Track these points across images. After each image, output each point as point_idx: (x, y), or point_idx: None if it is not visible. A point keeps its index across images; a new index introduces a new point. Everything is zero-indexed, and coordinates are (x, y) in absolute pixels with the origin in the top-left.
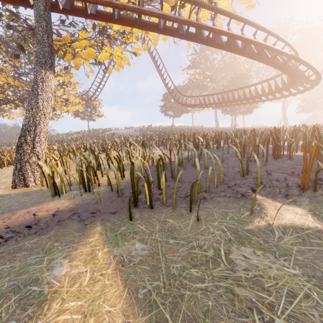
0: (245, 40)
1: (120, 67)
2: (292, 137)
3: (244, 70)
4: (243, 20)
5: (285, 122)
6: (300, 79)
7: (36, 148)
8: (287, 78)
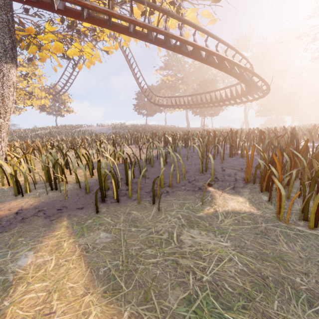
0: (207, 51)
1: (91, 64)
2: (245, 138)
3: (212, 75)
4: (206, 32)
5: (246, 124)
6: (254, 88)
7: None
8: (245, 86)
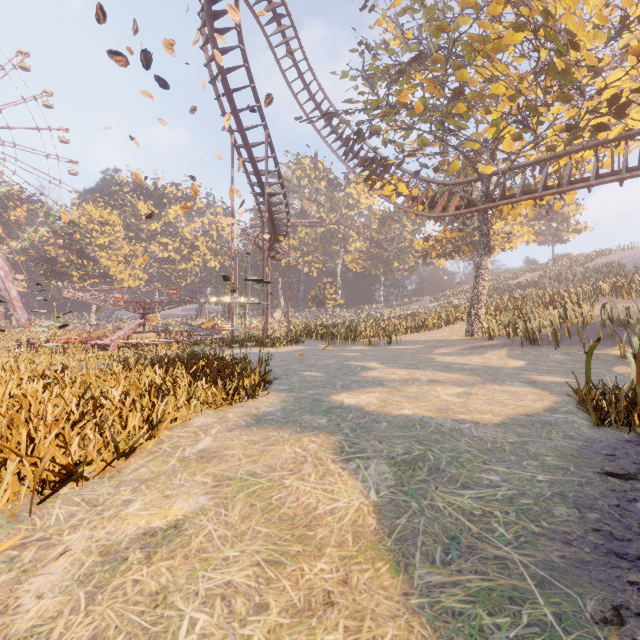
0: None
1: (573, 195)
2: None
3: None
4: None
5: None
6: None
7: (478, 311)
8: None
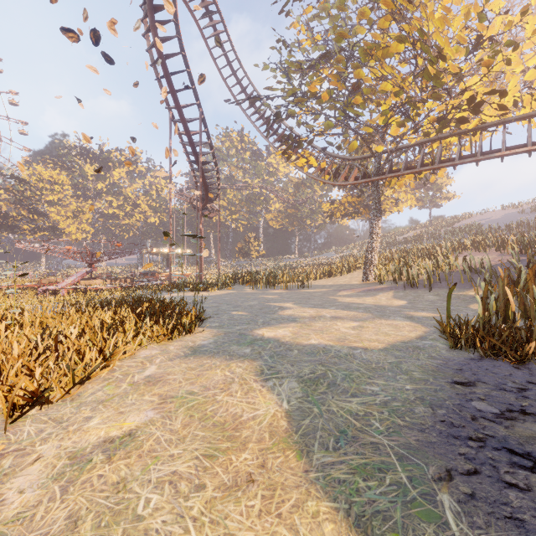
0: None
1: (443, 171)
2: None
3: None
4: None
5: None
6: None
7: (372, 261)
8: None
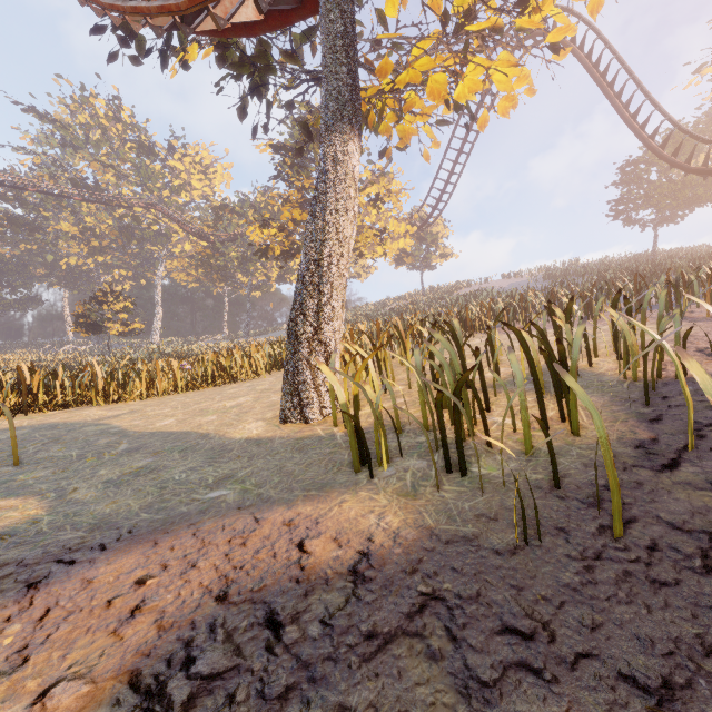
0: None
1: (510, 102)
2: None
3: None
4: None
5: None
6: None
7: (322, 328)
8: None
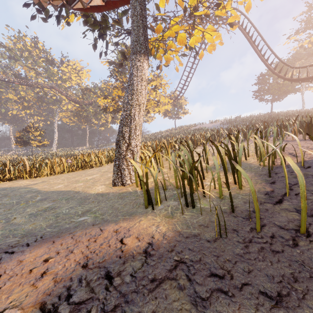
0: None
1: (212, 47)
2: None
3: None
4: None
5: None
6: None
7: (131, 143)
8: None
